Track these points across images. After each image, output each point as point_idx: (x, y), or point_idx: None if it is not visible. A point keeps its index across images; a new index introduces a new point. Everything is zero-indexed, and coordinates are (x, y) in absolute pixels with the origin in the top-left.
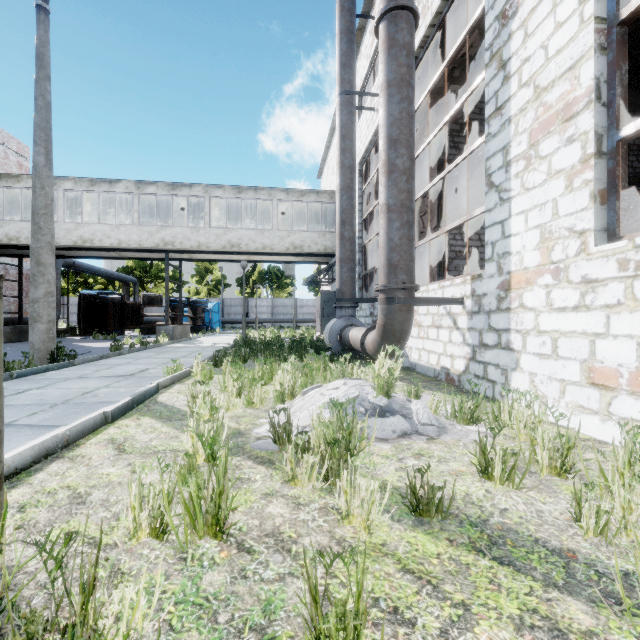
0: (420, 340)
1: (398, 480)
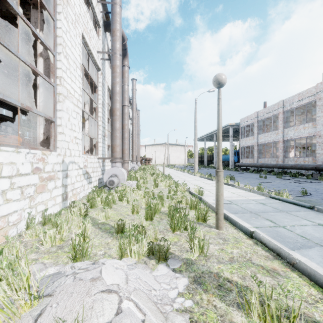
0: None
1: (116, 244)
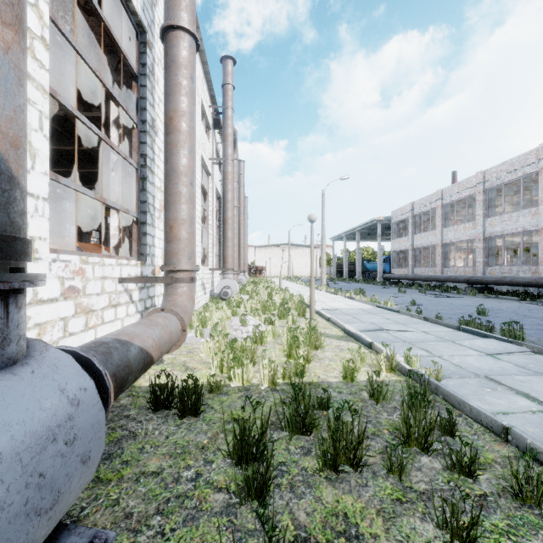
0: (91, 331)
1: None
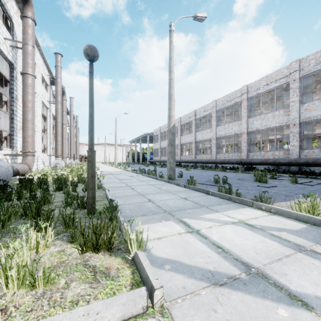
0: None
1: None
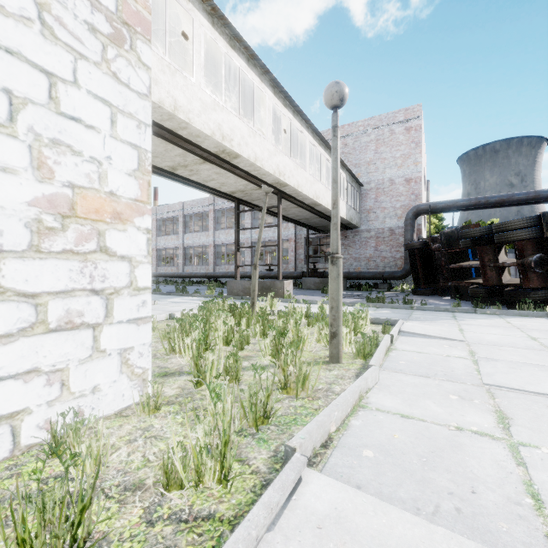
0: None
1: None
